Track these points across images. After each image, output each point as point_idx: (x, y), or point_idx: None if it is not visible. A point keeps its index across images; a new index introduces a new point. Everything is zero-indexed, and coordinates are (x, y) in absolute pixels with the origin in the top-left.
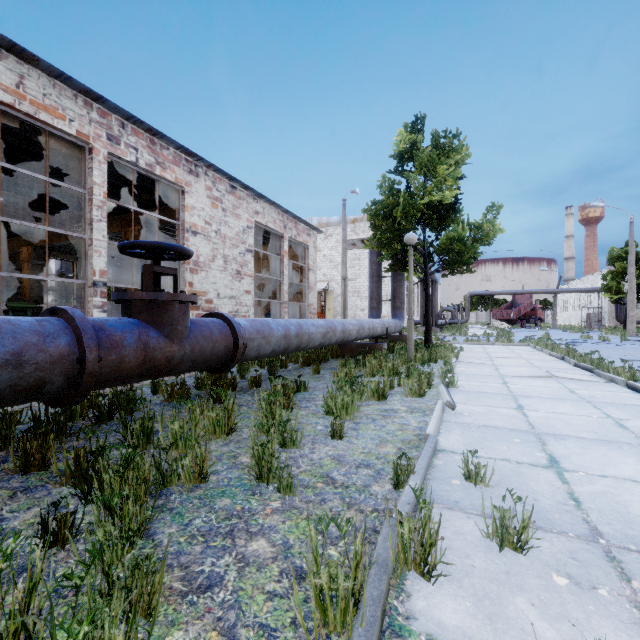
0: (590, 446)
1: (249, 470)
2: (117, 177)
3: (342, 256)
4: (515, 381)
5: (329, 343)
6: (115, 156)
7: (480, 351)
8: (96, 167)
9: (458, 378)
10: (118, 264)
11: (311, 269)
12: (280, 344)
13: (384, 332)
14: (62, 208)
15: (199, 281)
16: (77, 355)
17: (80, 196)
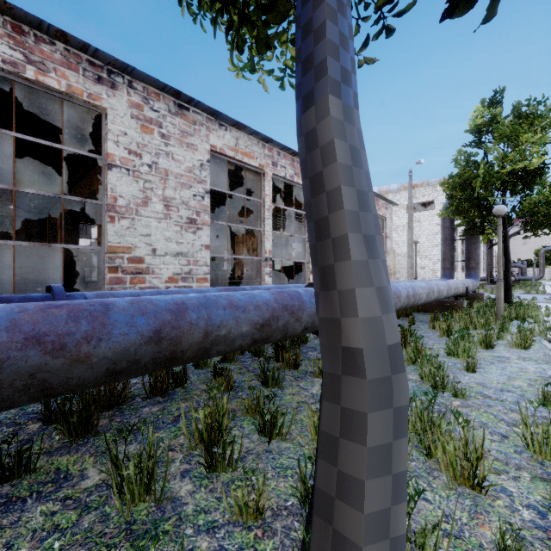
0: None
1: (420, 383)
2: None
3: (408, 221)
4: None
5: (428, 301)
6: (274, 175)
7: None
8: (267, 184)
9: None
10: (233, 238)
11: (388, 237)
12: (404, 302)
13: (464, 291)
14: (217, 205)
15: None
16: None
17: (232, 197)
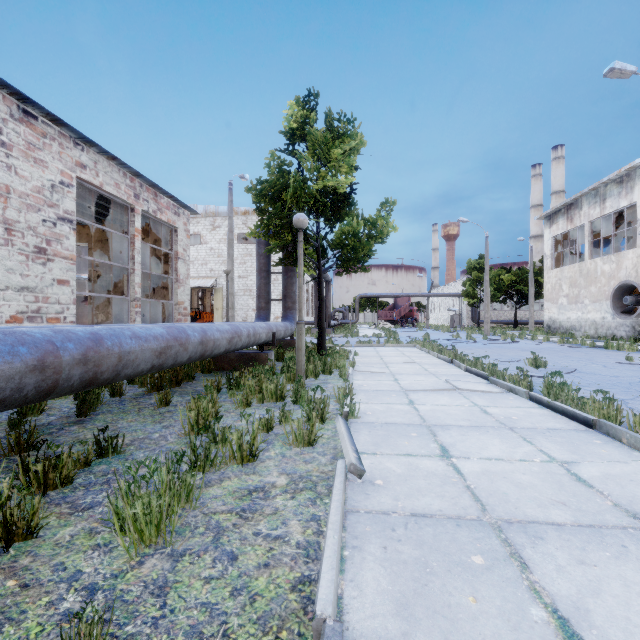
0: (587, 553)
1: None
2: None
3: (228, 248)
4: (421, 398)
5: (175, 363)
6: None
7: (374, 355)
8: None
9: (358, 398)
10: None
11: (180, 258)
12: (21, 384)
13: (271, 338)
14: None
15: None
16: None
17: None
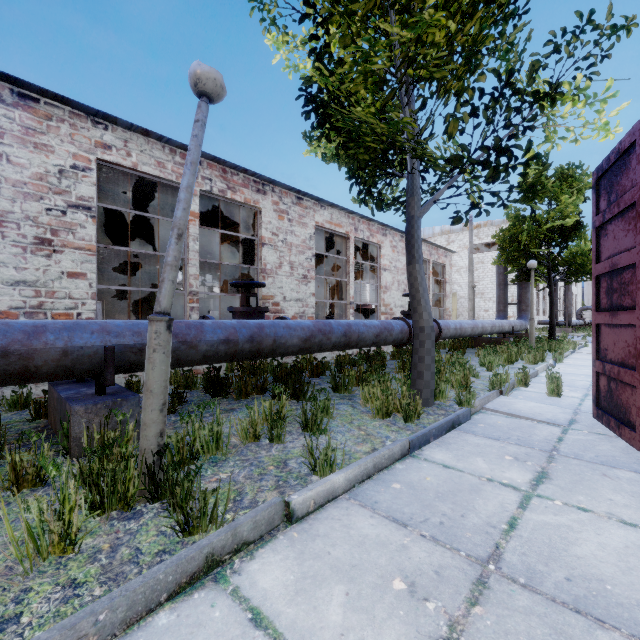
0: None
1: None
2: (340, 240)
3: (469, 265)
4: None
5: (474, 334)
6: (355, 237)
7: None
8: (351, 246)
9: (568, 360)
10: None
11: (447, 282)
12: (453, 333)
13: (510, 329)
14: None
15: (387, 298)
16: (409, 331)
17: None
